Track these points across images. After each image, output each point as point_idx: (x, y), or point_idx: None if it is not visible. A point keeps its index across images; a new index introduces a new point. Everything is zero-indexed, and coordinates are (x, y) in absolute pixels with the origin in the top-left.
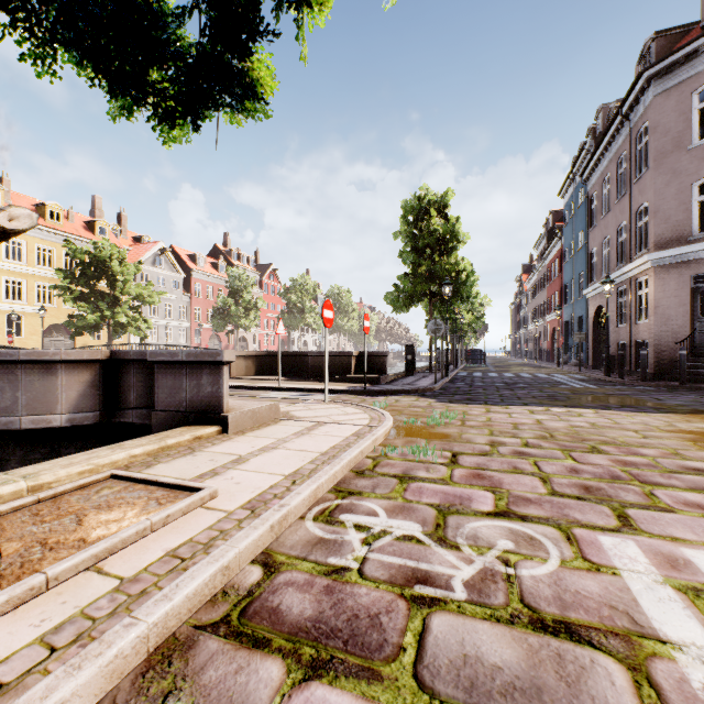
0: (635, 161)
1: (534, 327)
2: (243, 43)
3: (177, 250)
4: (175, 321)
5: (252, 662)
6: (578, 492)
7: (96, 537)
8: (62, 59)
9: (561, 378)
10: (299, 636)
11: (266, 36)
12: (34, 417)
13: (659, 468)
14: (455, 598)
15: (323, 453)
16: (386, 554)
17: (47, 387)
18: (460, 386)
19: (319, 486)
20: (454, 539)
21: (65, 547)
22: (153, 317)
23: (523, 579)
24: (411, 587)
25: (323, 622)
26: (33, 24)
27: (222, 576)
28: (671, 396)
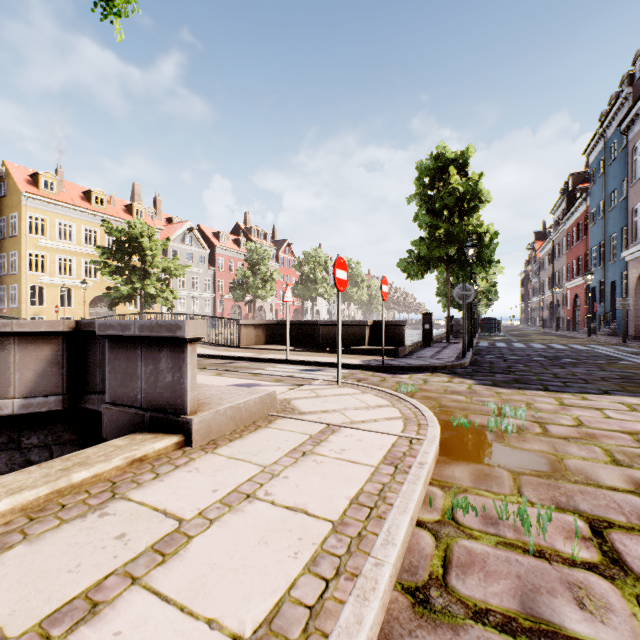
0: None
1: (549, 294)
2: None
3: (203, 228)
4: (201, 293)
5: None
6: None
7: None
8: None
9: (608, 351)
10: None
11: None
12: None
13: None
14: None
15: (338, 525)
16: None
17: None
18: (492, 360)
19: None
20: None
21: None
22: (182, 289)
23: None
24: None
25: None
26: None
27: None
28: None
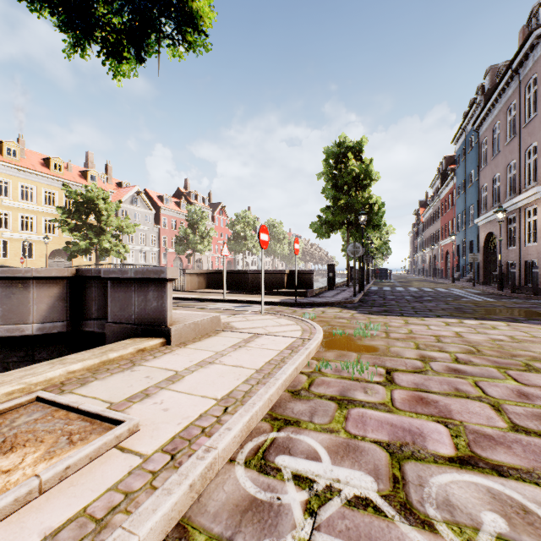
0: (524, 108)
1: (429, 250)
2: None
3: (149, 192)
4: (147, 247)
5: None
6: None
7: None
8: None
9: (459, 292)
10: None
11: None
12: (9, 326)
13: None
14: None
15: (258, 370)
16: (338, 537)
17: (21, 300)
18: (375, 299)
19: (252, 416)
20: (423, 508)
21: None
22: (131, 243)
23: None
24: None
25: None
26: None
27: None
28: None
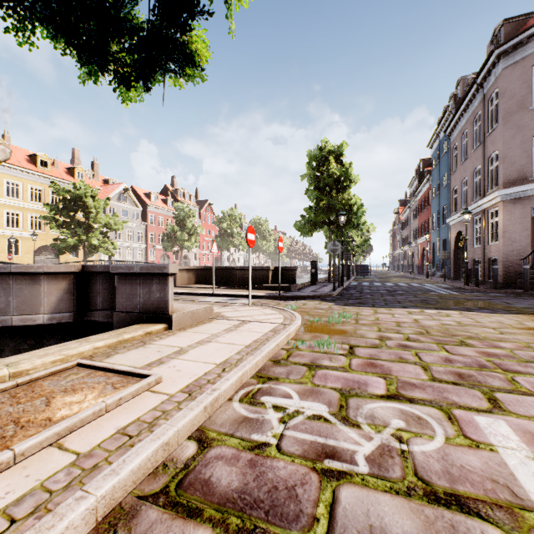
0: (487, 119)
1: (408, 247)
2: (184, 19)
3: (136, 189)
4: (135, 243)
5: (186, 531)
6: (453, 378)
7: (60, 416)
8: (41, 35)
9: (430, 287)
10: (227, 506)
11: (202, 15)
12: (23, 316)
13: (516, 358)
14: (359, 472)
15: (247, 346)
16: (299, 432)
17: (33, 293)
18: (352, 293)
19: (244, 373)
20: (355, 418)
21: (34, 425)
22: (118, 240)
23: (415, 454)
24: (322, 462)
25: (248, 493)
26: (15, 3)
27: (163, 451)
28: (518, 301)
